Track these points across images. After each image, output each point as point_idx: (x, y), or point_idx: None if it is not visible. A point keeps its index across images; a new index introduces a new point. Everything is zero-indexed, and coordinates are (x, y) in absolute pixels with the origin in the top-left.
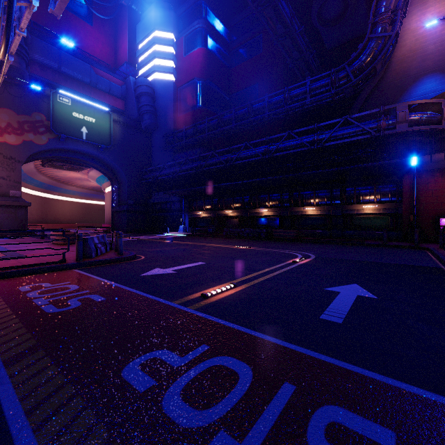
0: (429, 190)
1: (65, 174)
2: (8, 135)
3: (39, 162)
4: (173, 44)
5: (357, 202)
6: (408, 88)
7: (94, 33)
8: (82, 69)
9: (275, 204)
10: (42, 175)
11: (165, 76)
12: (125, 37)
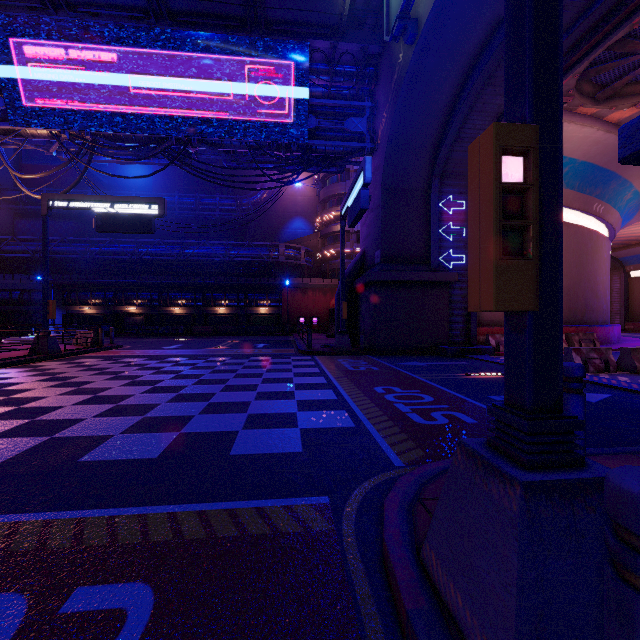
0: (295, 300)
1: None
2: None
3: None
4: None
5: (256, 305)
6: (287, 221)
7: None
8: None
9: (188, 303)
10: None
11: None
12: None
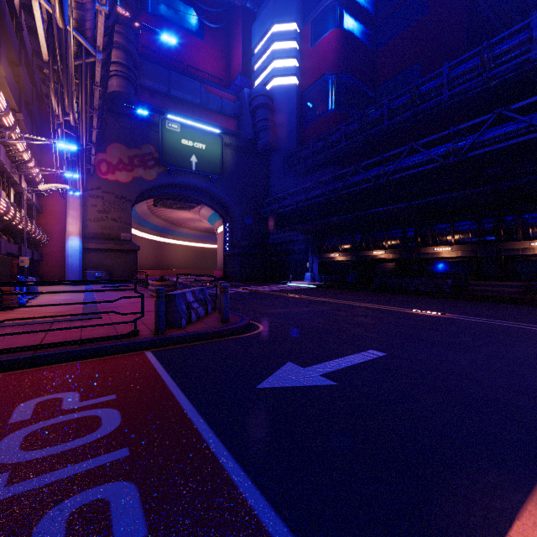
0: None
1: (177, 215)
2: (119, 173)
3: (152, 202)
4: (296, 37)
5: None
6: None
7: (205, 49)
8: (192, 88)
9: (465, 239)
10: (156, 217)
11: (285, 80)
12: (239, 44)
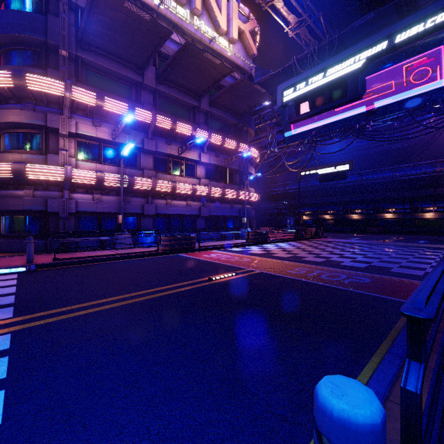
0: None
1: None
2: None
3: None
4: None
5: (421, 211)
6: None
7: None
8: None
9: (362, 212)
10: None
11: None
12: None
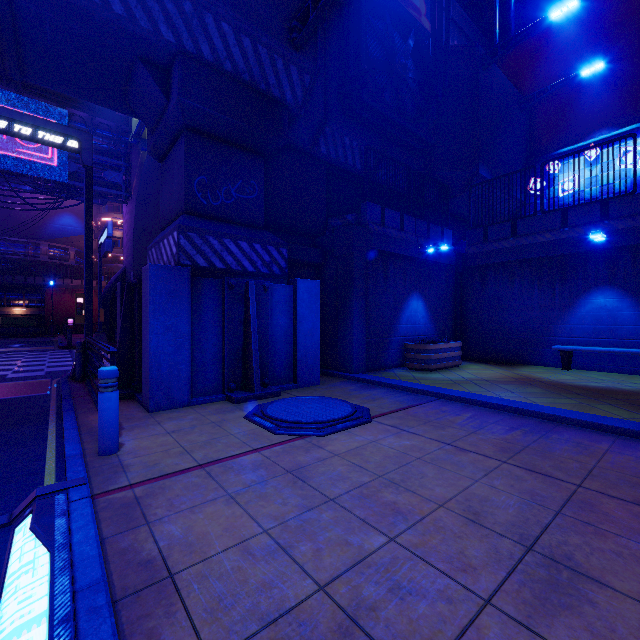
0: (62, 301)
1: None
2: None
3: None
4: None
5: (7, 305)
6: (53, 216)
7: None
8: None
9: None
10: None
11: None
12: None
